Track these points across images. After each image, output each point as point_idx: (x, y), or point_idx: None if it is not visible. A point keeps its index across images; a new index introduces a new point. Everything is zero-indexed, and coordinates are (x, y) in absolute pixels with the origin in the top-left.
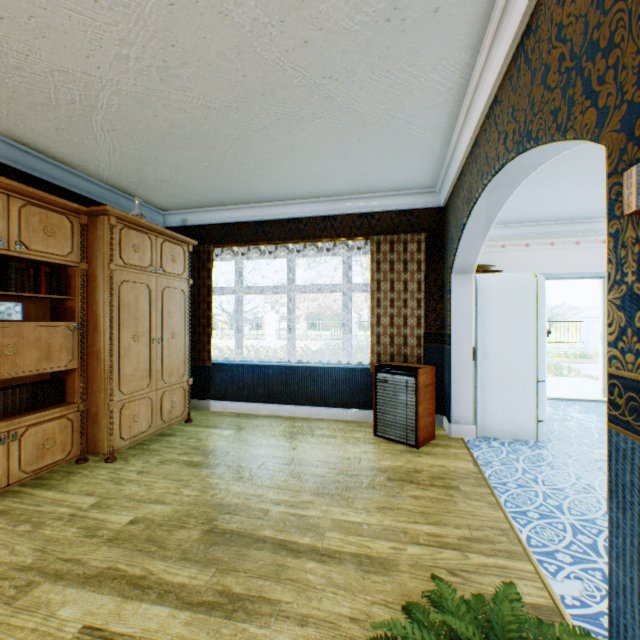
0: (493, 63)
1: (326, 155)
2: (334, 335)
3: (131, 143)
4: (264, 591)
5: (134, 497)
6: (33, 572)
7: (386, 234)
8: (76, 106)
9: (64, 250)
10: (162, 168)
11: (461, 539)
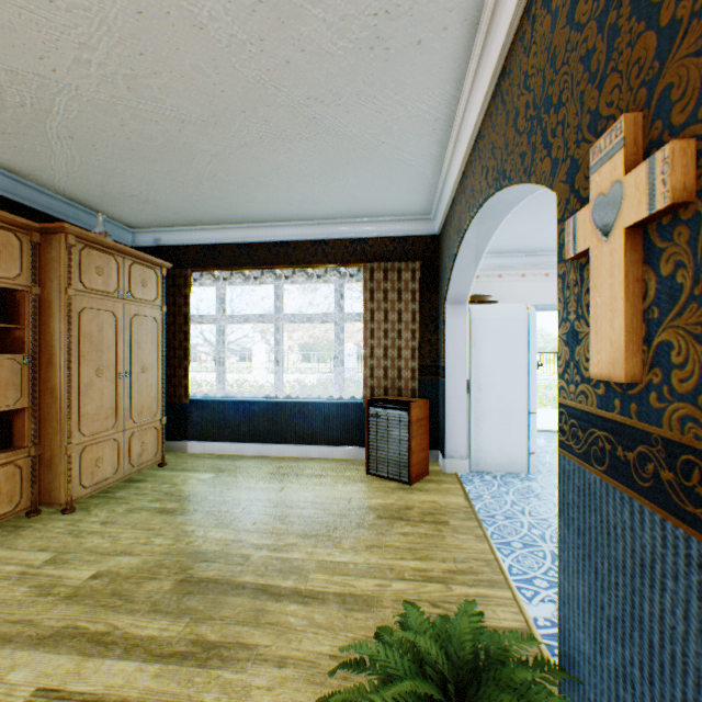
0: (476, 98)
1: (315, 177)
2: (330, 368)
3: (93, 153)
4: (242, 637)
5: (97, 550)
6: None
7: (380, 261)
8: (27, 109)
9: (11, 272)
10: (131, 182)
11: (446, 572)
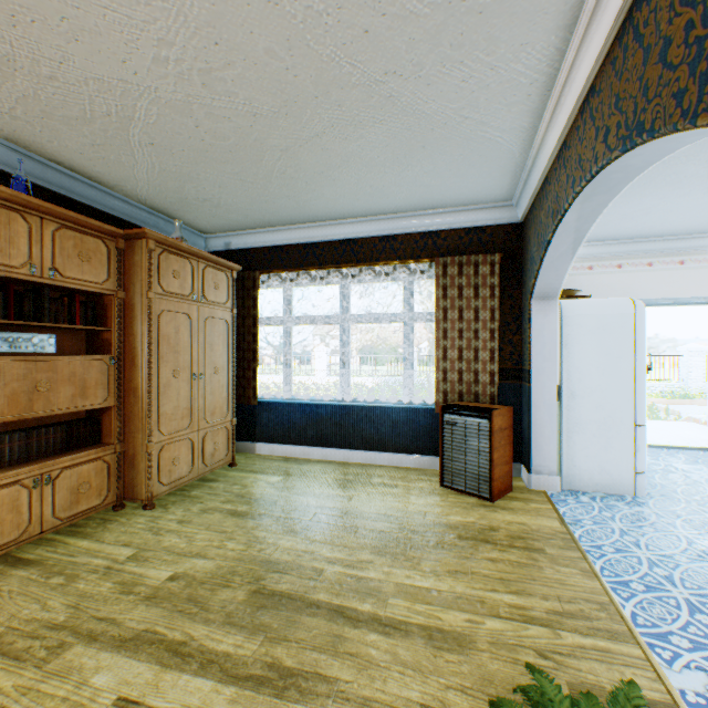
0: (590, 45)
1: (386, 165)
2: (391, 371)
3: (171, 158)
4: (319, 666)
5: (174, 550)
6: (65, 631)
7: (453, 255)
8: (112, 118)
9: (100, 277)
10: (204, 186)
11: (550, 613)
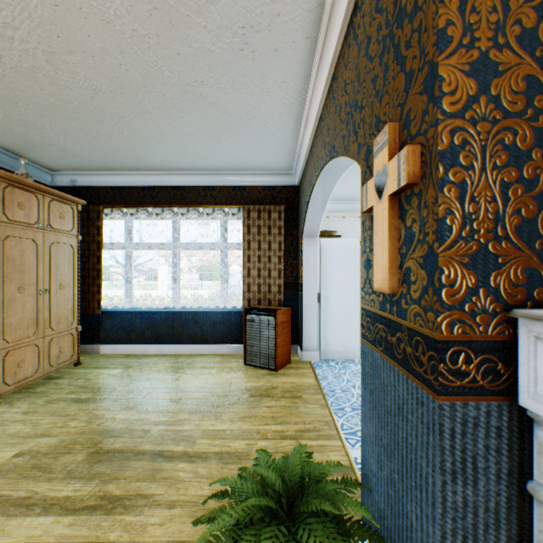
0: (318, 92)
1: (203, 139)
2: None
3: (16, 109)
4: (141, 490)
5: (19, 434)
6: None
7: (255, 204)
8: None
9: None
10: (50, 134)
11: (297, 431)
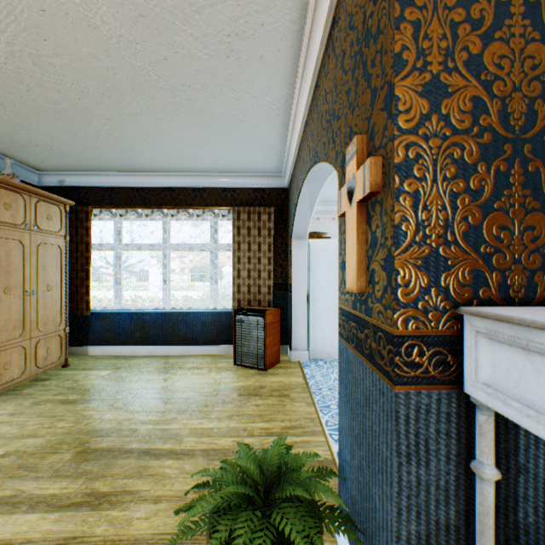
0: (303, 98)
1: (192, 141)
2: None
3: (2, 109)
4: (128, 486)
5: (5, 436)
6: None
7: (245, 206)
8: None
9: None
10: (37, 134)
11: (283, 428)
